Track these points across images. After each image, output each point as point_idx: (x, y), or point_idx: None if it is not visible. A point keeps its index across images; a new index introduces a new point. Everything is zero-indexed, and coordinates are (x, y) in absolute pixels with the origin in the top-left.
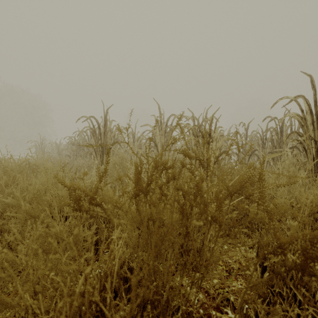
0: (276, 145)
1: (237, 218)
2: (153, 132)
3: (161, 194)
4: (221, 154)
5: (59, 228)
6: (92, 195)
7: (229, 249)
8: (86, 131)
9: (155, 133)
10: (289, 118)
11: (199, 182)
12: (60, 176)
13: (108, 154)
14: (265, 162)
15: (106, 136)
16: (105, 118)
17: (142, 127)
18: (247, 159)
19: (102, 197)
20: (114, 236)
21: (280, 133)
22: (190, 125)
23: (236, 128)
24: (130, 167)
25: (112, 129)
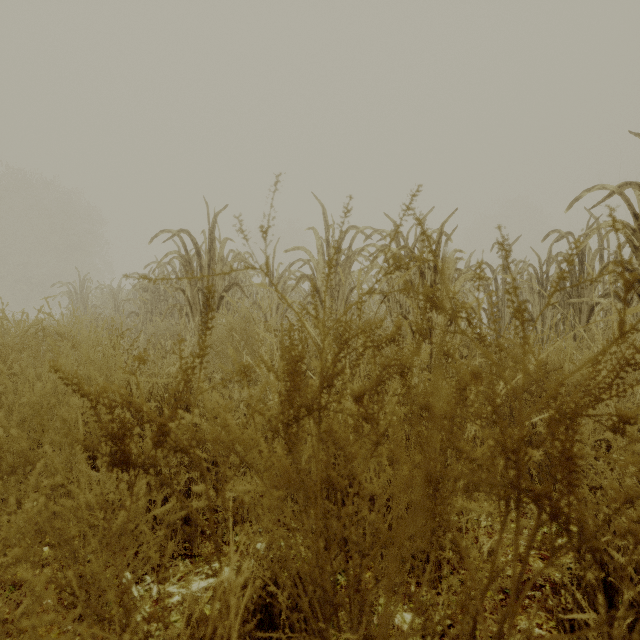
0: (570, 290)
1: (639, 513)
2: (337, 241)
3: (360, 416)
4: (461, 310)
5: (86, 497)
6: (163, 422)
7: (609, 615)
8: (173, 262)
9: (316, 267)
10: (597, 233)
11: (490, 388)
12: (107, 358)
13: (208, 303)
14: (546, 326)
15: (213, 272)
16: (210, 233)
17: (286, 257)
18: (508, 321)
19: (191, 426)
20: (228, 497)
21: (580, 265)
22: (392, 248)
23: (614, 217)
24: (267, 337)
25: (226, 258)
